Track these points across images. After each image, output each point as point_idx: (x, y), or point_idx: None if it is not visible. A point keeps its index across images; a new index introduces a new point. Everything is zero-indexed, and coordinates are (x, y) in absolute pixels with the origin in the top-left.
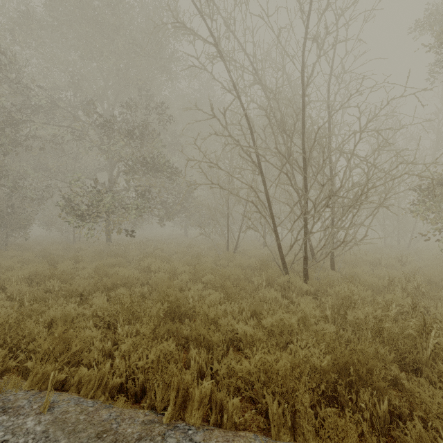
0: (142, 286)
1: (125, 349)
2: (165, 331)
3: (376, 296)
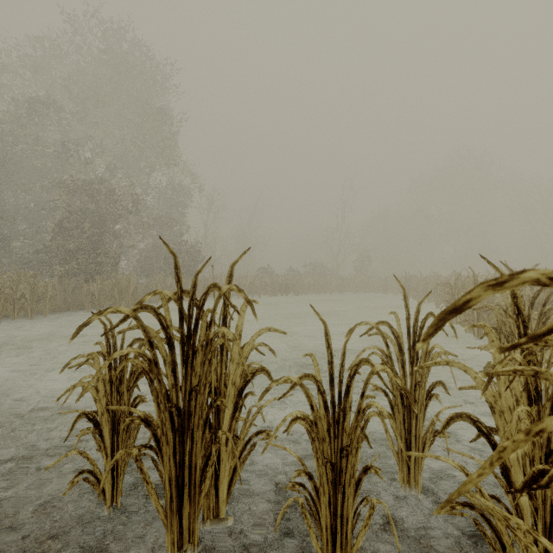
0: None
1: None
2: None
3: None
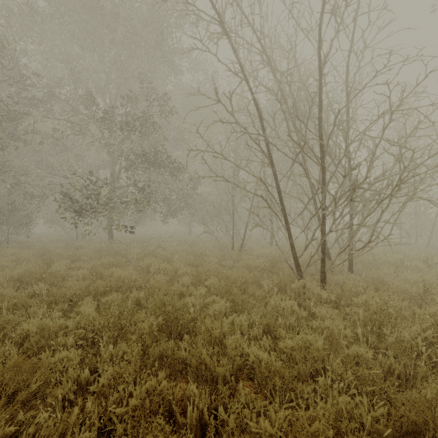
0: (139, 290)
1: (104, 382)
2: (157, 354)
3: (416, 308)
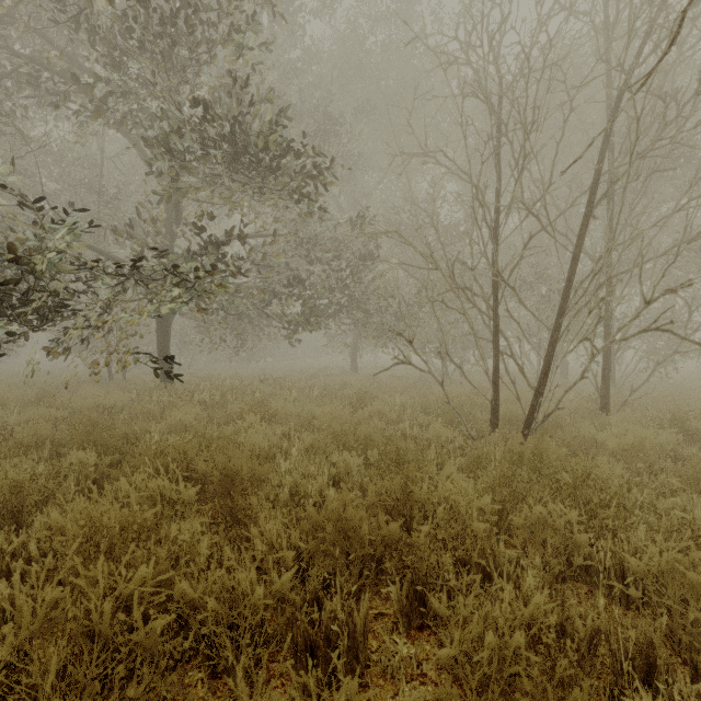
0: None
1: None
2: None
3: None
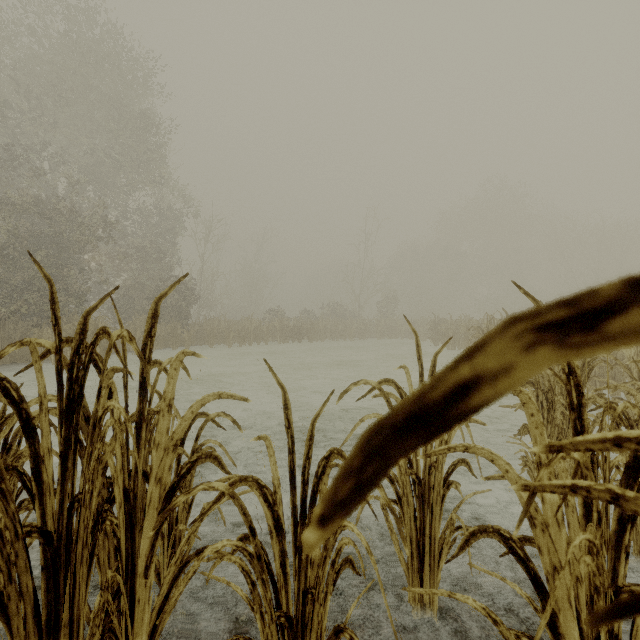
0: None
1: None
2: None
3: None
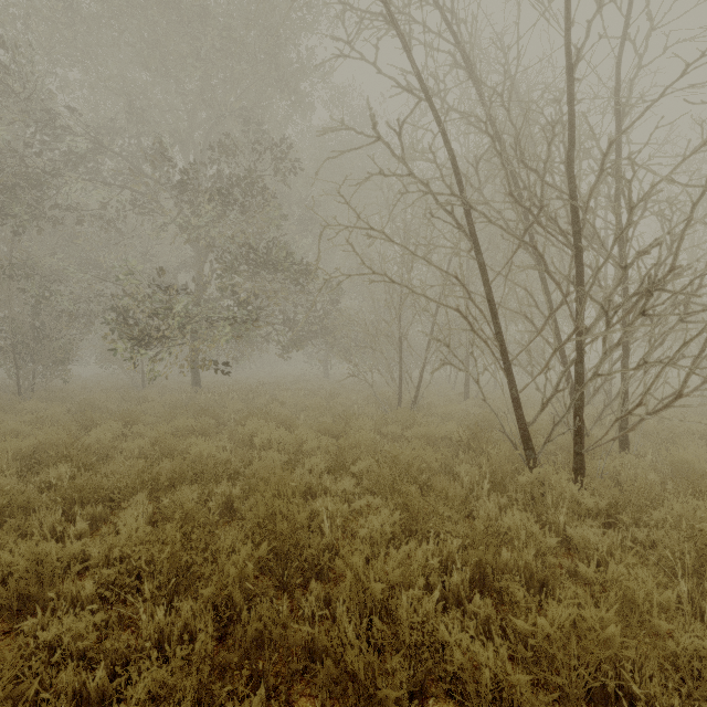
0: (235, 478)
1: None
2: (251, 638)
3: None
